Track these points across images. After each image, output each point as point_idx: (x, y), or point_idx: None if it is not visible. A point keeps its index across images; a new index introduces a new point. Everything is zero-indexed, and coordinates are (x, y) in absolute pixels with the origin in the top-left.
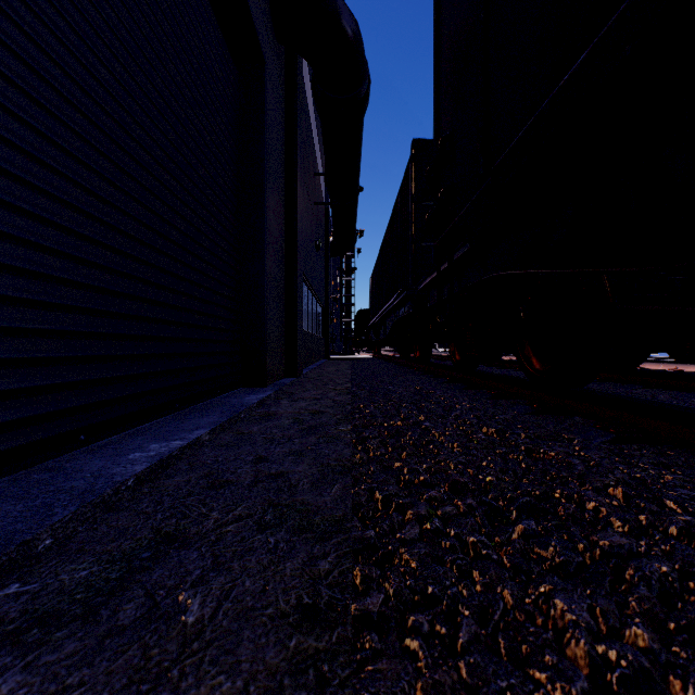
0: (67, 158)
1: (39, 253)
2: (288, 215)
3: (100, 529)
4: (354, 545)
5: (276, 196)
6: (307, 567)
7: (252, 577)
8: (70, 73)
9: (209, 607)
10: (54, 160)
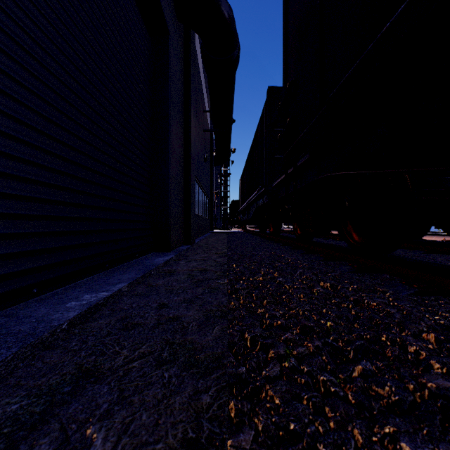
0: (23, 89)
1: (0, 158)
2: (185, 137)
3: (36, 365)
4: (229, 381)
5: (177, 123)
6: (193, 401)
7: (148, 410)
8: (25, 29)
9: (110, 442)
10: (13, 90)
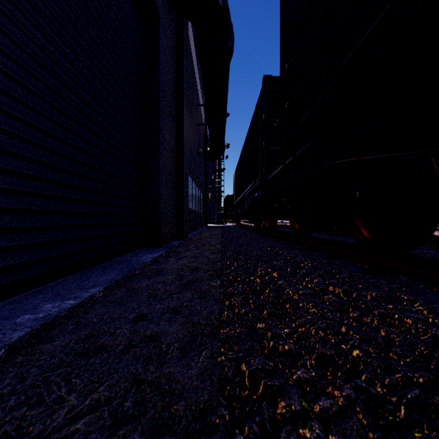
0: None
1: None
2: (177, 128)
3: None
4: None
5: (168, 113)
6: None
7: None
8: None
9: None
10: None
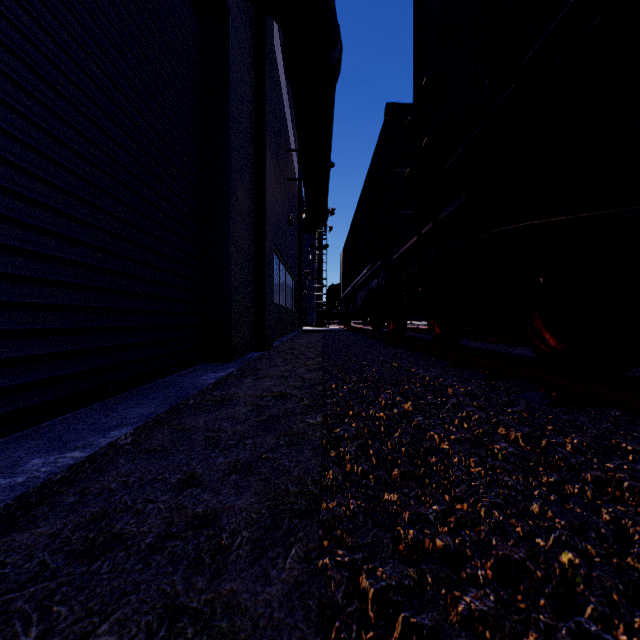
0: None
1: None
2: (257, 183)
3: None
4: None
5: (243, 160)
6: None
7: None
8: None
9: None
10: None
